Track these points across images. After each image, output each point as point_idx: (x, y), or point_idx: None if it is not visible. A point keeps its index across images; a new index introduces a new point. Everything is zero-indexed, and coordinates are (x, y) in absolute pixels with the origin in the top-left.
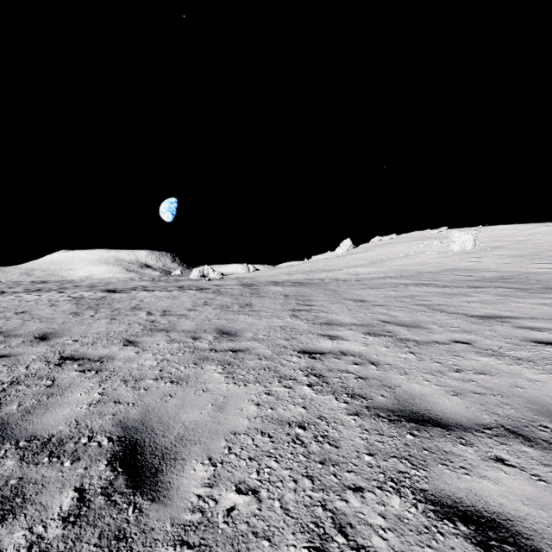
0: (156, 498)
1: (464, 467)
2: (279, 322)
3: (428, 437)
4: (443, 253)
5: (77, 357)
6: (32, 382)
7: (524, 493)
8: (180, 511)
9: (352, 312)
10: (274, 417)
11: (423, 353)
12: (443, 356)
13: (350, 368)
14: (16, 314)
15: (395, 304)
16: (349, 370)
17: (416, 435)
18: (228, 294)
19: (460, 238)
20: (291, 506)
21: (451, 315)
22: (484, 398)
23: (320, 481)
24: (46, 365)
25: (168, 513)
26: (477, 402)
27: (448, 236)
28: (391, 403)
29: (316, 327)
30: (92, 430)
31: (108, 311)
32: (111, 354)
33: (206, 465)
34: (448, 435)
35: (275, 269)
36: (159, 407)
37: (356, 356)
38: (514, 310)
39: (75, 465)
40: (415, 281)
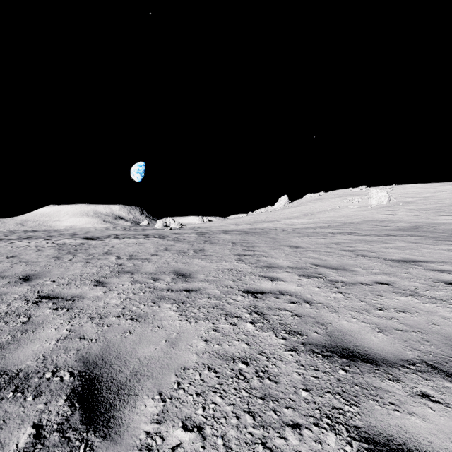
0: (107, 434)
1: (393, 402)
2: (227, 265)
3: (358, 373)
4: (363, 207)
5: (52, 296)
6: (10, 319)
7: (451, 431)
8: (129, 448)
9: (288, 257)
10: (220, 353)
11: (350, 292)
12: (368, 296)
13: (287, 307)
14: (7, 258)
15: (324, 249)
16: (287, 308)
17: (347, 370)
18: (185, 241)
19: (377, 195)
20: (233, 444)
21: (372, 259)
22: (406, 334)
23: (260, 417)
24: (25, 303)
25: (117, 451)
26: (400, 338)
27: (367, 193)
28: (323, 339)
29: (258, 269)
30: (57, 365)
31: (84, 256)
32: (82, 294)
33: (156, 400)
34: (377, 371)
35: (225, 220)
36: (118, 343)
37: (292, 296)
38: (425, 255)
39: (36, 400)
40: (340, 230)
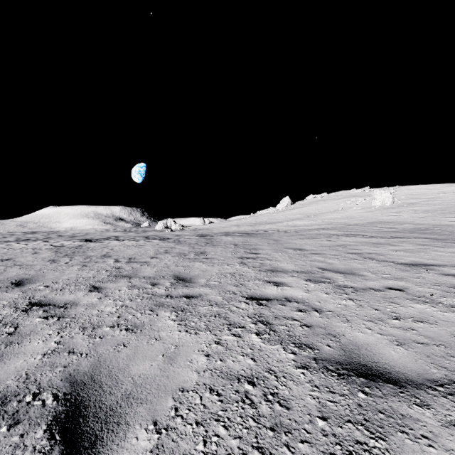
0: None
1: (426, 435)
2: (229, 268)
3: (380, 396)
4: (367, 208)
5: (44, 303)
6: None
7: None
8: None
9: (293, 260)
10: (223, 371)
11: (362, 299)
12: (381, 303)
13: (295, 315)
14: (2, 261)
15: (330, 252)
16: (294, 317)
17: (368, 393)
18: (186, 243)
19: (381, 196)
20: None
21: (381, 262)
22: (428, 348)
23: None
24: (13, 311)
25: None
26: (422, 353)
27: (370, 194)
28: (337, 354)
29: (262, 273)
30: (40, 386)
31: (81, 259)
32: (76, 300)
33: (150, 431)
34: (401, 394)
35: (226, 222)
36: (110, 358)
37: (300, 303)
38: (436, 258)
39: (12, 431)
40: (345, 232)
